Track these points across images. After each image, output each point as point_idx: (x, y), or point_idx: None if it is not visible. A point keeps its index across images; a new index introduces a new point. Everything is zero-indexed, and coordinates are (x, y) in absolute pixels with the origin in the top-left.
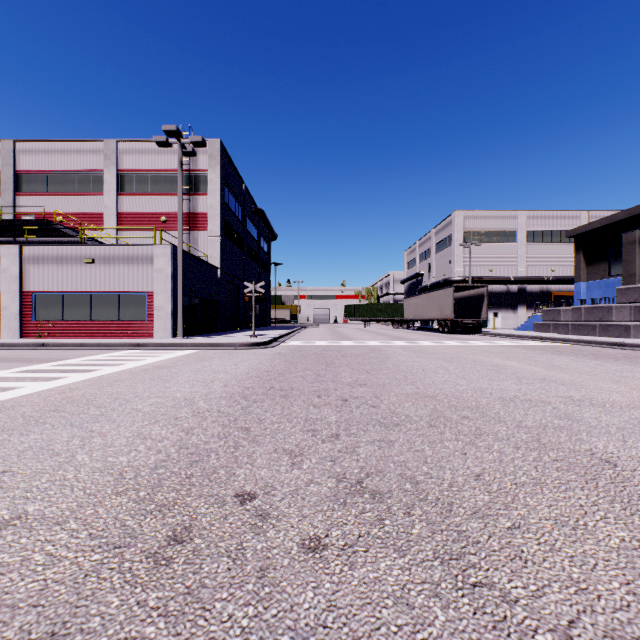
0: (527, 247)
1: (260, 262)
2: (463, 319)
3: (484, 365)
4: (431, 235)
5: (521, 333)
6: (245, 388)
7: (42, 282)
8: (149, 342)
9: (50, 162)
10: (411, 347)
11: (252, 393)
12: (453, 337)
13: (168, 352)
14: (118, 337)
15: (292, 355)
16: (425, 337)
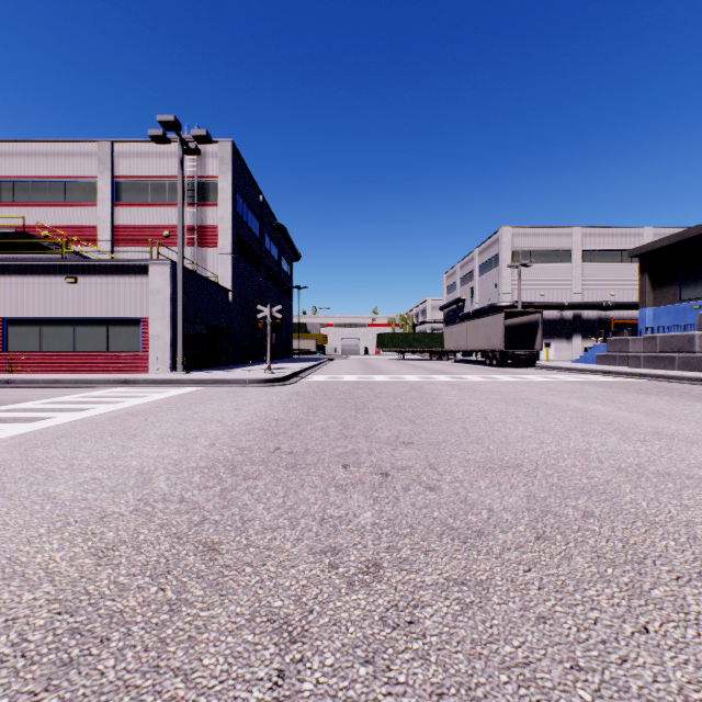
0: (583, 268)
1: (281, 285)
2: (514, 350)
3: (562, 410)
4: (474, 255)
5: (583, 366)
6: (238, 450)
7: (15, 305)
8: (139, 378)
9: (34, 167)
10: (459, 384)
11: (246, 460)
12: (504, 371)
13: (159, 391)
14: (106, 371)
15: (313, 395)
16: (471, 371)
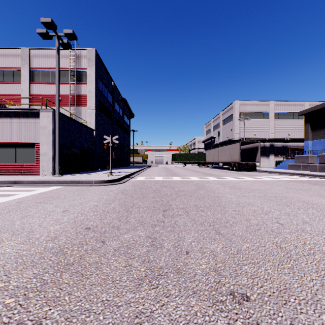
0: (275, 121)
1: (124, 129)
2: (246, 162)
3: None
4: (220, 115)
5: (284, 171)
6: None
7: None
8: (24, 180)
9: None
10: (225, 183)
11: None
12: (242, 173)
13: (31, 189)
14: (14, 175)
15: (133, 193)
16: (224, 173)
